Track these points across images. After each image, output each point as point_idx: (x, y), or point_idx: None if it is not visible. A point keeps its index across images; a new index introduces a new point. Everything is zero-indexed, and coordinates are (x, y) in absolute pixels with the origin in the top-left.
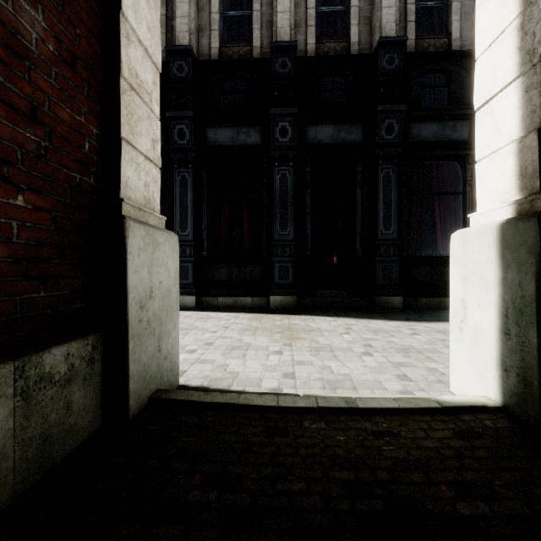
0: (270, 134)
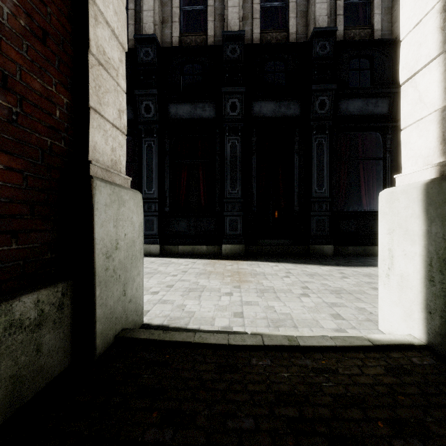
0: (222, 109)
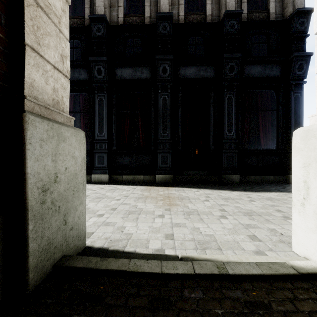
0: (156, 72)
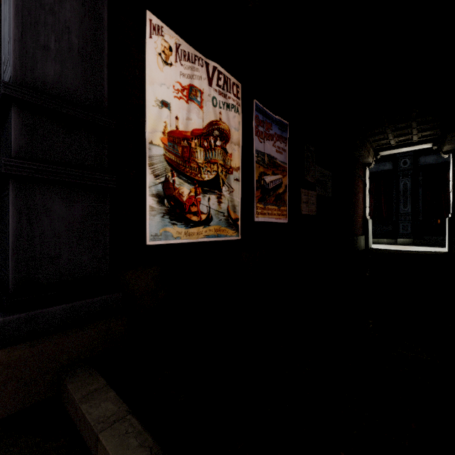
0: (397, 164)
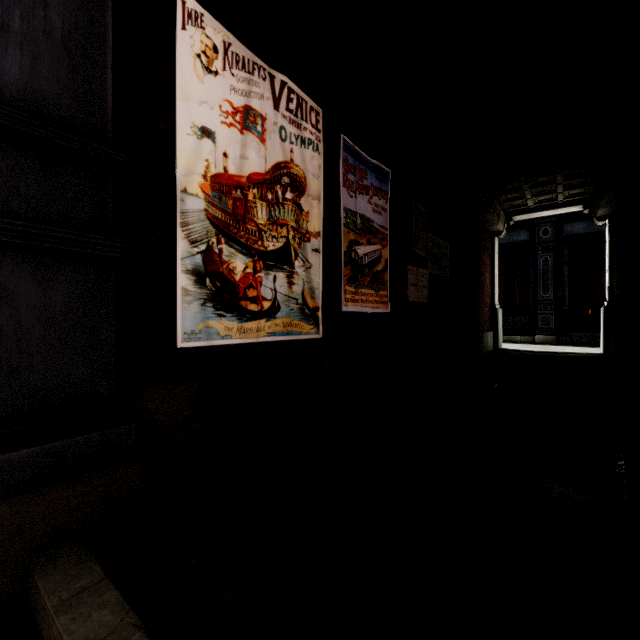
0: (535, 233)
